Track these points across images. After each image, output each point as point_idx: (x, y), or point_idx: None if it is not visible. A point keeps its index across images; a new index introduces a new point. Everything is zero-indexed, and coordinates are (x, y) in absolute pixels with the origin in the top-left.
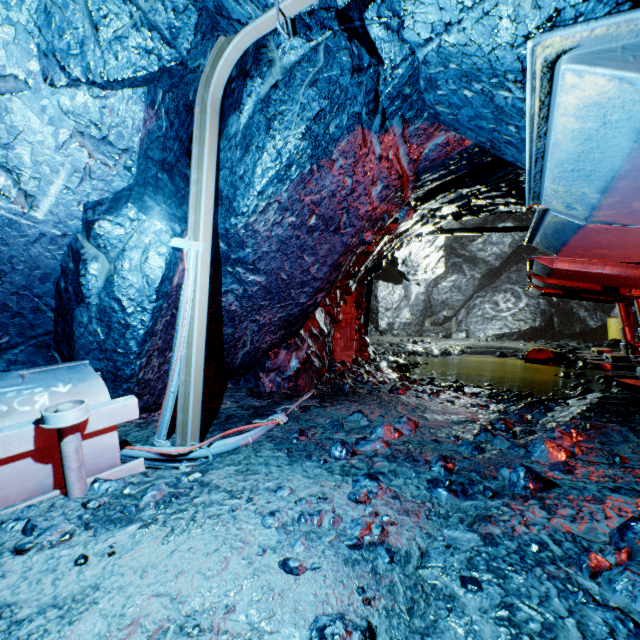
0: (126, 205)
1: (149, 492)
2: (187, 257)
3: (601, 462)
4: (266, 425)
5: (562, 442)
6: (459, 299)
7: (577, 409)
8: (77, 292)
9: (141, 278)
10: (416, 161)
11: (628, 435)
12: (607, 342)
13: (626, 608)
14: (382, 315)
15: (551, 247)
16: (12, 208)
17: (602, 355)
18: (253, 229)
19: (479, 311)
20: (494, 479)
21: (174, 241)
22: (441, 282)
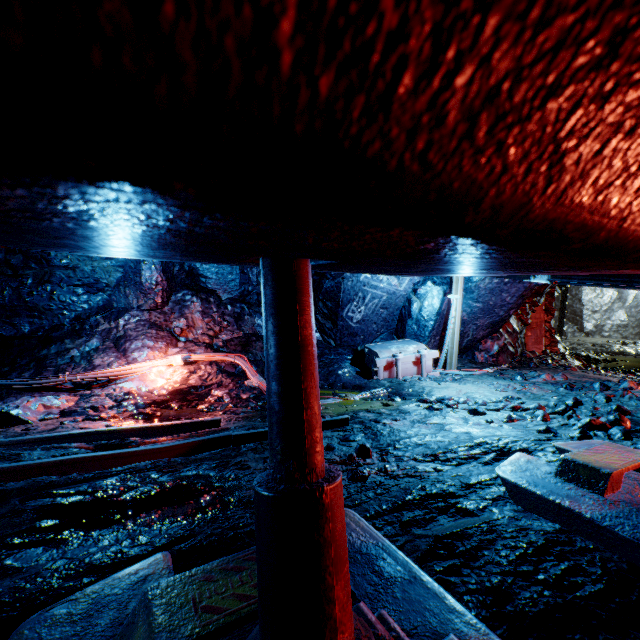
0: (427, 282)
1: (447, 377)
2: (452, 301)
3: None
4: (482, 371)
5: None
6: None
7: None
8: (409, 314)
9: (431, 308)
10: None
11: None
12: None
13: (595, 399)
14: (587, 317)
15: None
16: (395, 288)
17: None
18: (478, 286)
19: None
20: (589, 388)
21: (449, 296)
22: None
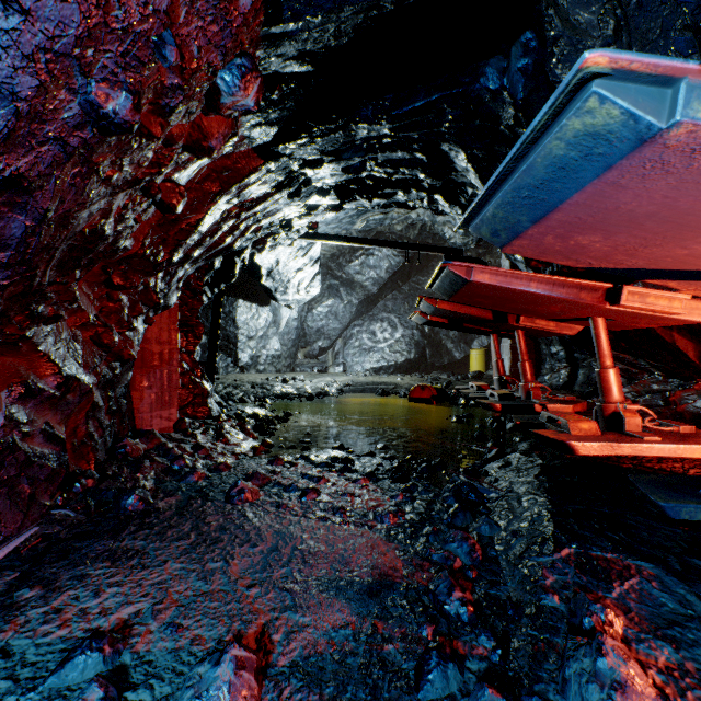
0: None
1: None
2: None
3: None
4: None
5: (643, 697)
6: (336, 327)
7: (542, 510)
8: None
9: None
10: None
11: (688, 597)
12: (473, 374)
13: None
14: (243, 345)
15: (506, 229)
16: None
17: (482, 391)
18: None
19: (357, 342)
20: None
21: None
22: (317, 307)
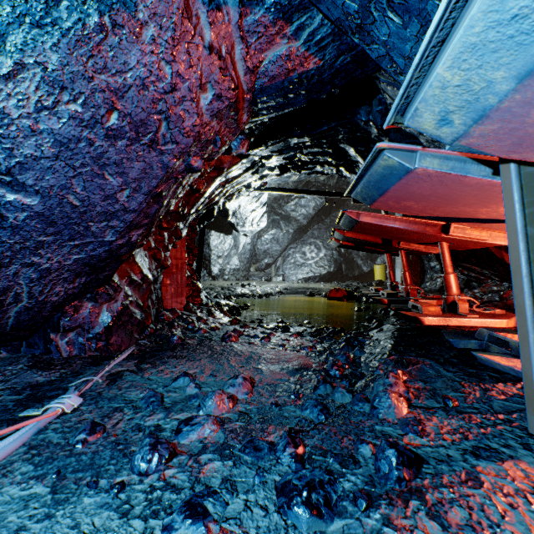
0: None
1: None
2: None
3: (436, 407)
4: (36, 422)
5: (398, 388)
6: (277, 249)
7: (388, 344)
8: None
9: None
10: (254, 73)
11: (440, 369)
12: (375, 282)
13: None
14: (215, 262)
15: (369, 197)
16: None
17: (378, 292)
18: None
19: (292, 259)
20: (356, 465)
21: None
22: (264, 235)
